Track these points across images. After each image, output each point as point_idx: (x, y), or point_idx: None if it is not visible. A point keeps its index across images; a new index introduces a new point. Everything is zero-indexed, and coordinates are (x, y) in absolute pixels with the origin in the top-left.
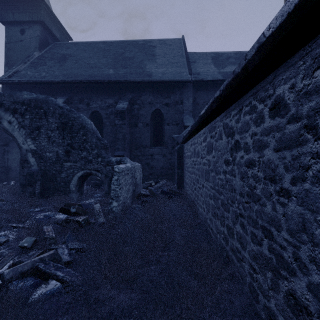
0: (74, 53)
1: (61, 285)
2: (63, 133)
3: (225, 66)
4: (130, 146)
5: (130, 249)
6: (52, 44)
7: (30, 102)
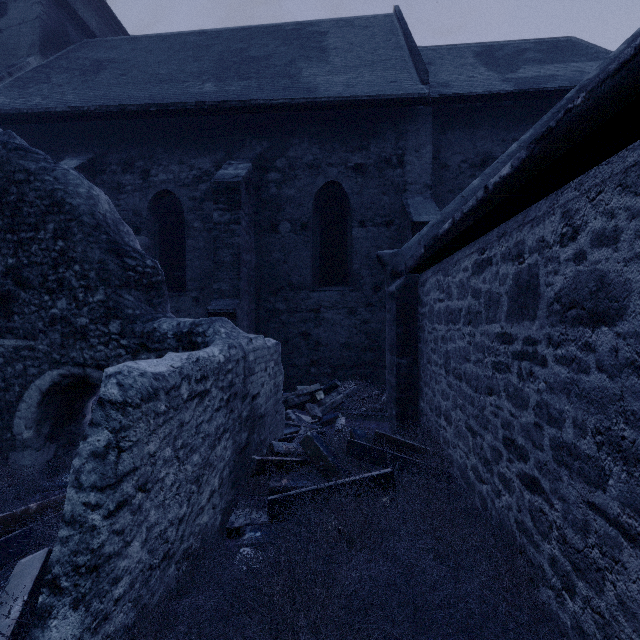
0: (124, 57)
1: None
2: None
3: (516, 66)
4: (258, 286)
5: None
6: (78, 43)
7: None
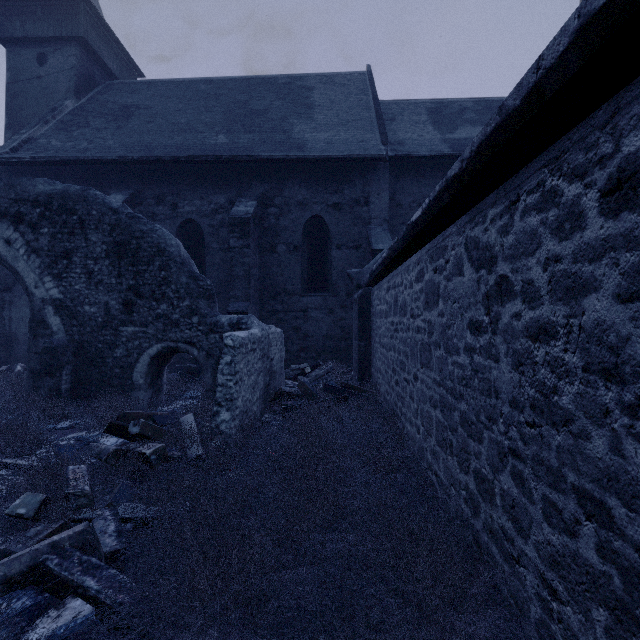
0: (147, 103)
1: (93, 612)
2: (119, 265)
3: (455, 127)
4: (261, 293)
5: (253, 527)
6: (103, 84)
7: (51, 200)
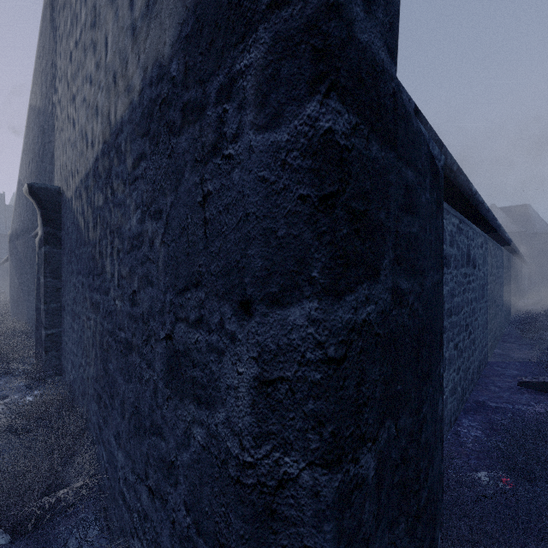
0: None
1: None
2: None
3: None
4: None
5: None
6: None
7: None
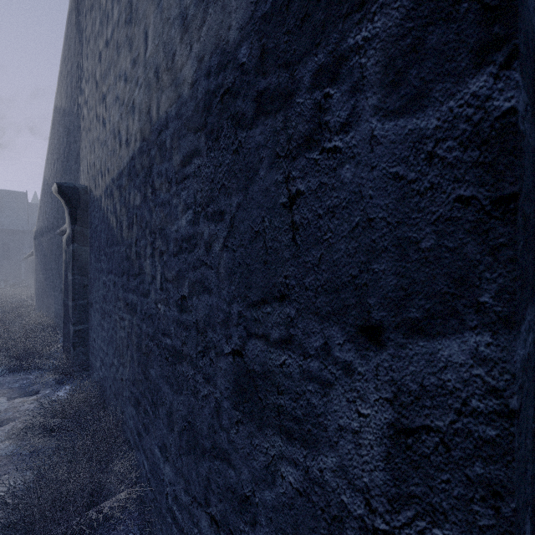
0: None
1: None
2: None
3: None
4: None
5: None
6: None
7: None
